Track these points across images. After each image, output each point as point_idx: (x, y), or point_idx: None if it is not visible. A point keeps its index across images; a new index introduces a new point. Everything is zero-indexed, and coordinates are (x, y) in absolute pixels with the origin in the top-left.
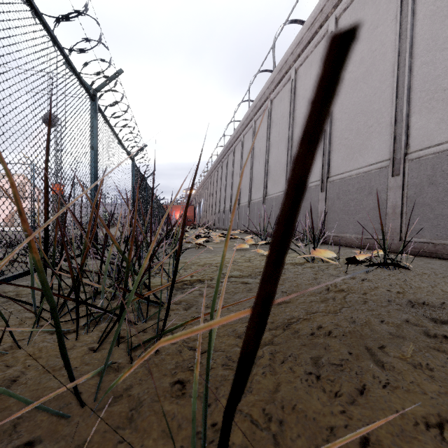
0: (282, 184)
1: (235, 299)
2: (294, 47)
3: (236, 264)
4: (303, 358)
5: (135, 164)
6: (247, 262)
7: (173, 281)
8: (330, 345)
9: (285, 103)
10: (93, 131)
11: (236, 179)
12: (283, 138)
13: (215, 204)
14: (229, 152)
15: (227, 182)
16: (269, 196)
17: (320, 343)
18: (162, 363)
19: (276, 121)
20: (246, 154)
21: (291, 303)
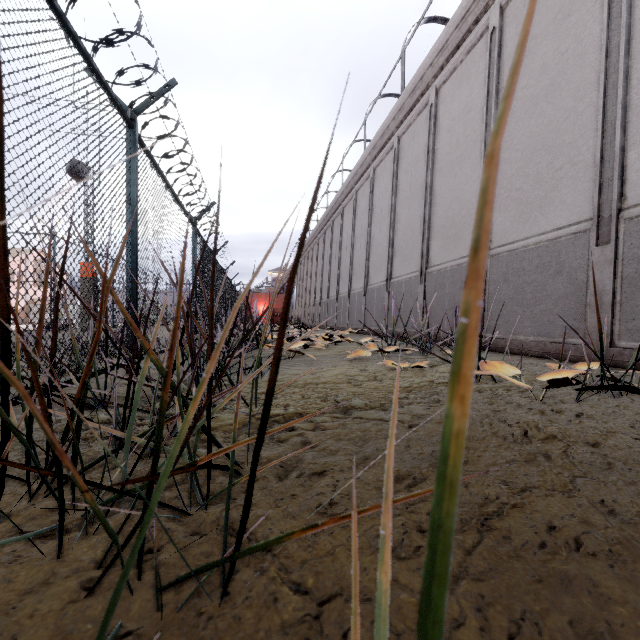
0: (416, 261)
1: (367, 456)
2: (434, 55)
3: (357, 385)
4: (557, 629)
5: (198, 232)
6: (372, 380)
7: (260, 447)
8: (596, 582)
9: (421, 140)
10: (131, 176)
11: (345, 255)
12: (418, 192)
13: (315, 292)
14: (336, 216)
15: (333, 259)
16: (395, 279)
17: (574, 576)
18: (234, 638)
19: (407, 167)
20: (361, 217)
21: (472, 465)
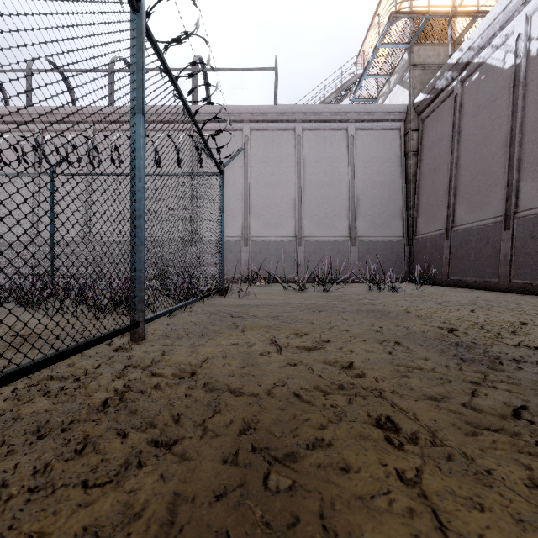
0: None
1: None
2: None
3: None
4: None
5: None
6: None
7: None
8: None
9: None
10: None
11: None
12: None
13: None
14: None
15: None
16: None
17: None
18: None
19: None
20: None
21: None
